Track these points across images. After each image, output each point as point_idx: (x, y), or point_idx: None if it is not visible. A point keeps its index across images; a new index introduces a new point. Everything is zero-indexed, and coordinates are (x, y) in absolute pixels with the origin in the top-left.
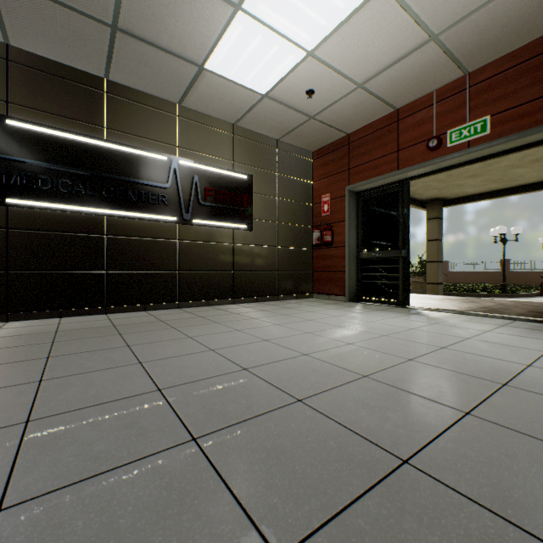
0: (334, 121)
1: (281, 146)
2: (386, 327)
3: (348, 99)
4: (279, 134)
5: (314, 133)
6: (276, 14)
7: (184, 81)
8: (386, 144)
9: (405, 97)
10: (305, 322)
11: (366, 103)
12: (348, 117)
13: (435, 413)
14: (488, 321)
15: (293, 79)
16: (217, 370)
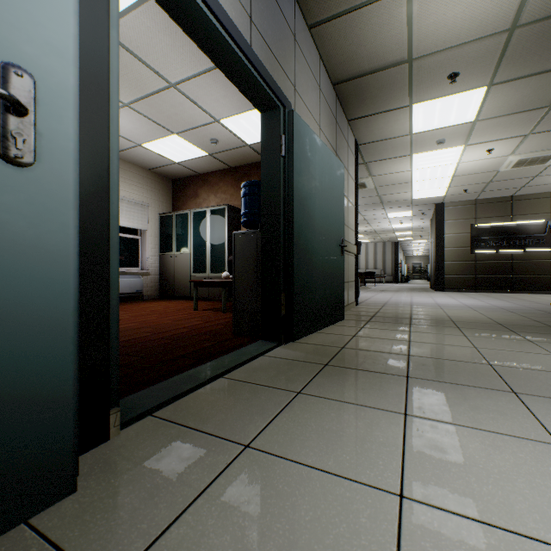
0: None
1: None
2: None
3: None
4: None
5: None
6: None
7: None
8: None
9: None
10: None
11: None
12: None
13: None
14: None
15: None
16: None
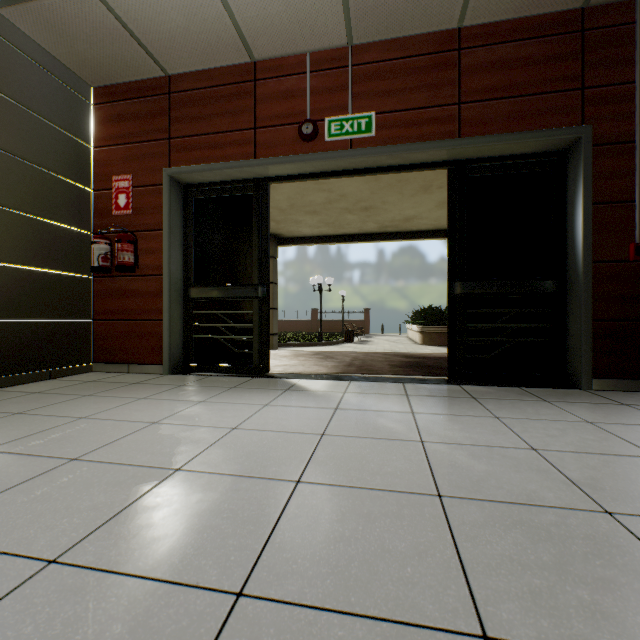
0: (143, 27)
1: (3, 28)
2: (277, 440)
3: None
4: None
5: (95, 36)
6: None
7: None
8: (237, 113)
9: (270, 40)
10: (55, 480)
11: (209, 14)
12: (171, 31)
13: None
14: (385, 390)
15: None
16: None
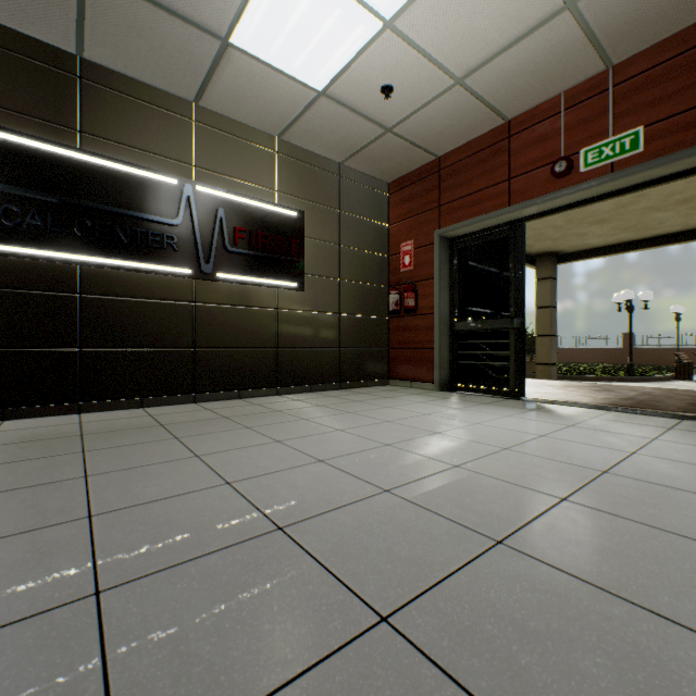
0: (420, 137)
1: (345, 173)
2: (503, 432)
3: (441, 103)
4: (342, 155)
5: (391, 155)
6: None
7: (200, 64)
8: (492, 170)
9: (520, 101)
10: (382, 426)
11: (466, 109)
12: (439, 131)
13: (675, 654)
14: (645, 422)
15: (363, 67)
16: (228, 532)
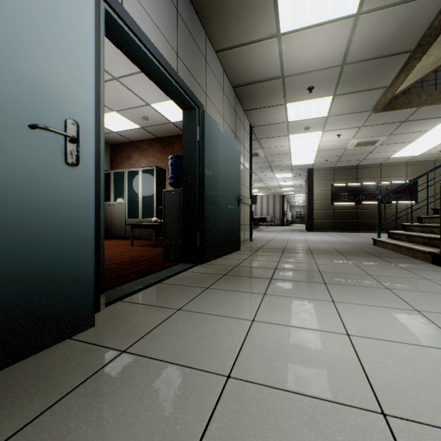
0: None
1: (437, 161)
2: None
3: None
4: (434, 158)
5: None
6: (413, 148)
7: (383, 160)
8: None
9: None
10: None
11: None
12: None
13: None
14: None
15: (429, 151)
16: None
